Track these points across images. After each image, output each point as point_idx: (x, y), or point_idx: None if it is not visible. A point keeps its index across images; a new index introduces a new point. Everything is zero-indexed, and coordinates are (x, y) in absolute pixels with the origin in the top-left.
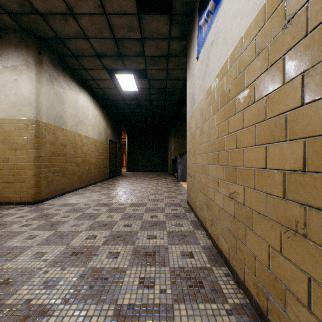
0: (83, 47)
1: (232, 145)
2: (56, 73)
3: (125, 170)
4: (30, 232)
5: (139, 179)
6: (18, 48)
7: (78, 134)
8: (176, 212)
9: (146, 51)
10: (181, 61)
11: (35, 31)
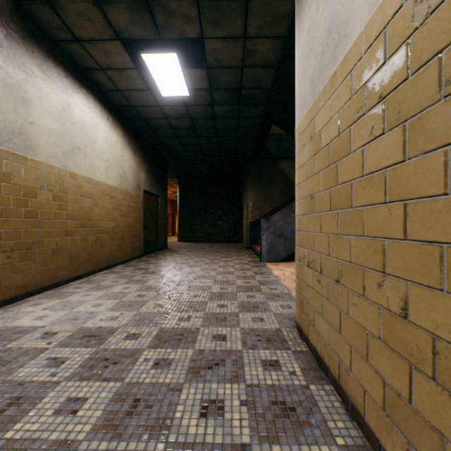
0: None
1: None
2: (1, 32)
3: (176, 240)
4: None
5: (194, 258)
6: None
7: (70, 173)
8: (278, 377)
9: None
10: (277, 9)
11: None
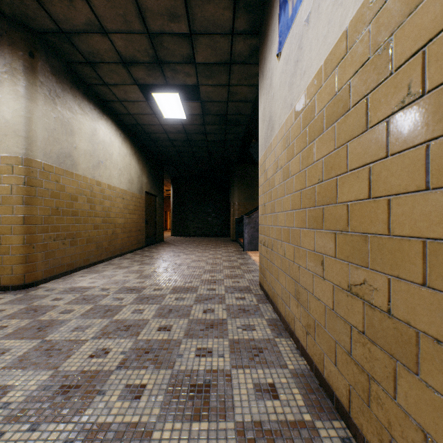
0: (100, 48)
1: (355, 193)
2: (59, 87)
3: (169, 235)
4: None
5: (189, 248)
6: None
7: (97, 181)
8: (243, 302)
9: (197, 54)
10: (251, 71)
11: (25, 21)
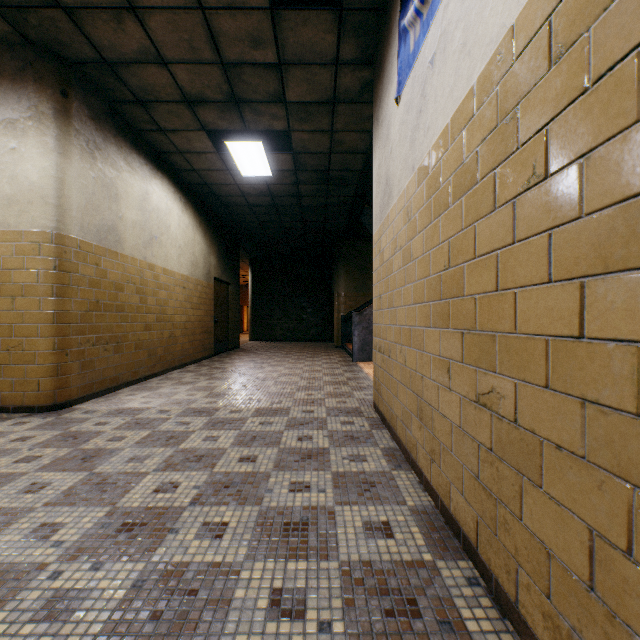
0: (156, 82)
1: (483, 284)
2: (100, 136)
3: (247, 339)
4: (34, 475)
5: (275, 358)
6: (18, 81)
7: (149, 264)
8: (351, 427)
9: (289, 90)
10: (362, 112)
11: (56, 48)
